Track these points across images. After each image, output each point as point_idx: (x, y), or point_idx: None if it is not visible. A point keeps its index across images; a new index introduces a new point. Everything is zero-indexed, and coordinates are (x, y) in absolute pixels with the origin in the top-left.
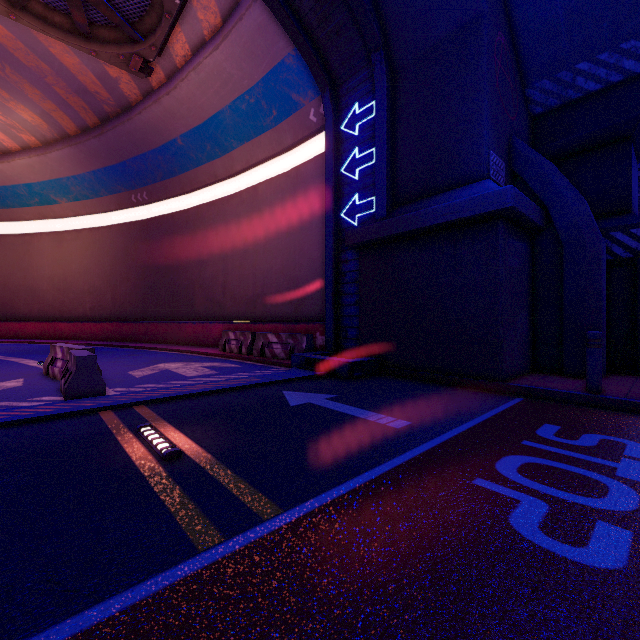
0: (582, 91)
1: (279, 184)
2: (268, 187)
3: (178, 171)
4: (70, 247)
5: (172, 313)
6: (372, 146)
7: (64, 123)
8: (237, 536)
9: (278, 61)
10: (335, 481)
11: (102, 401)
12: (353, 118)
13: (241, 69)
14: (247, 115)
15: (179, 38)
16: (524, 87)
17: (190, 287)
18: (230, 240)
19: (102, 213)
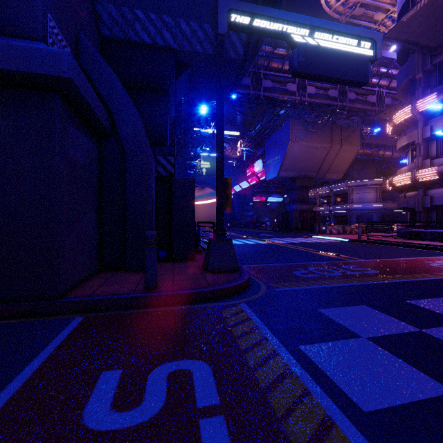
0: (139, 37)
1: None
2: None
3: None
4: None
5: None
6: None
7: None
8: None
9: None
10: None
11: None
12: None
13: None
14: None
15: None
16: None
17: None
18: None
19: None
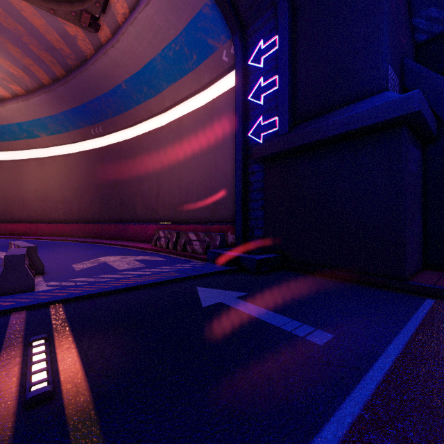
0: None
1: (199, 115)
2: (190, 118)
3: (123, 109)
4: (49, 169)
5: (120, 217)
6: (275, 74)
7: (40, 75)
8: None
9: (197, 11)
10: None
11: (22, 299)
12: (258, 53)
13: (168, 21)
14: (173, 61)
15: None
16: (411, 17)
17: (133, 197)
18: (162, 160)
19: (71, 143)
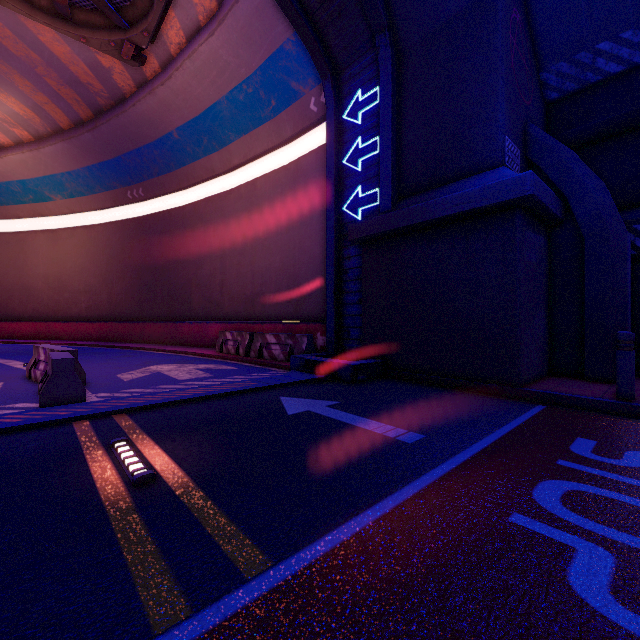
0: (602, 74)
1: (278, 178)
2: (267, 181)
3: (174, 166)
4: (65, 245)
5: (169, 313)
6: (376, 135)
7: (57, 117)
8: (209, 607)
9: (277, 47)
10: (339, 517)
11: (79, 409)
12: (356, 106)
13: (238, 56)
14: (245, 106)
15: (173, 24)
16: (539, 70)
17: (187, 286)
18: (228, 237)
19: (98, 210)
